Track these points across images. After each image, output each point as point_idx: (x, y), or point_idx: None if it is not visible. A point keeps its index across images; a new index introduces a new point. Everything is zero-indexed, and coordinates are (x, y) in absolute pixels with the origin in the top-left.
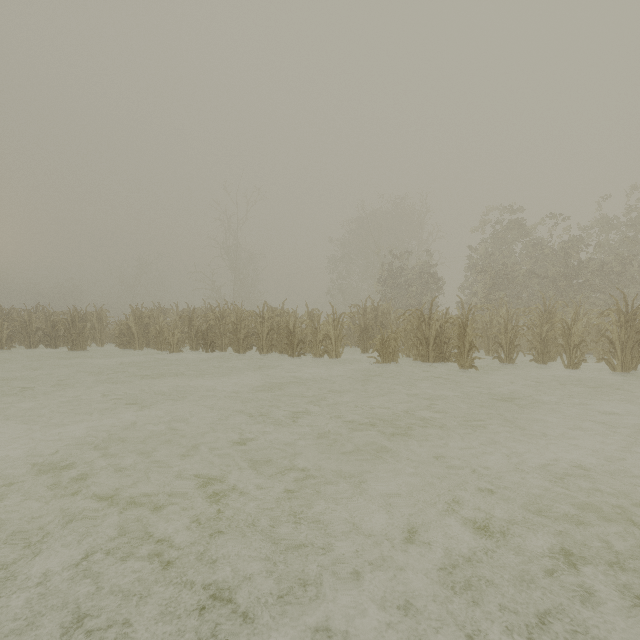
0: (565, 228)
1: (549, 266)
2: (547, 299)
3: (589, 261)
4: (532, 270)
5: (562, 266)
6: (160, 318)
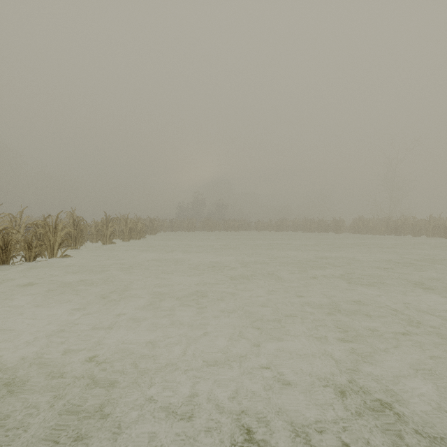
0: None
1: None
2: None
3: None
4: None
5: None
6: (370, 222)
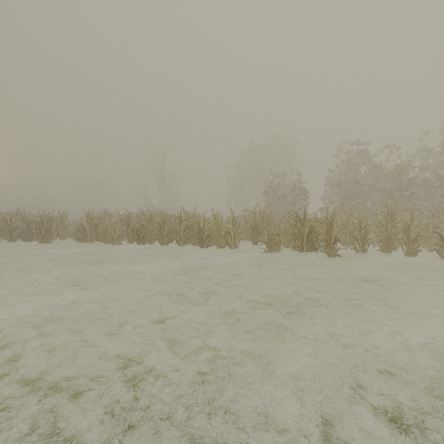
0: (398, 155)
1: (387, 182)
2: (385, 206)
3: (416, 178)
4: (374, 185)
5: (395, 182)
6: (106, 219)
